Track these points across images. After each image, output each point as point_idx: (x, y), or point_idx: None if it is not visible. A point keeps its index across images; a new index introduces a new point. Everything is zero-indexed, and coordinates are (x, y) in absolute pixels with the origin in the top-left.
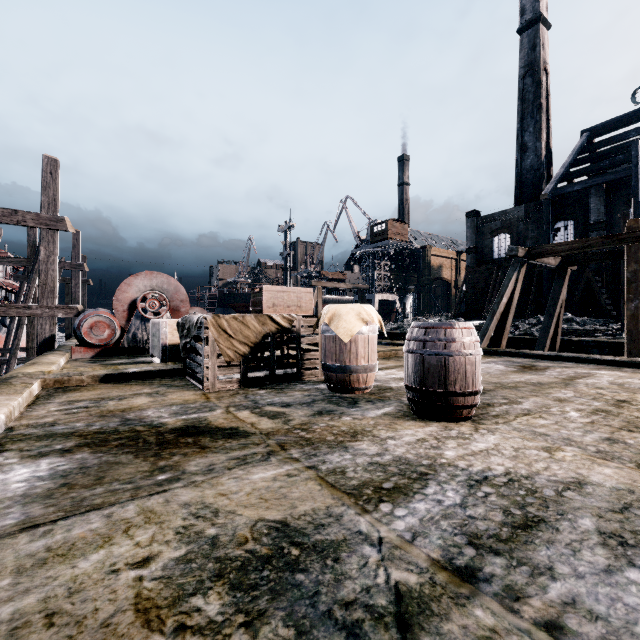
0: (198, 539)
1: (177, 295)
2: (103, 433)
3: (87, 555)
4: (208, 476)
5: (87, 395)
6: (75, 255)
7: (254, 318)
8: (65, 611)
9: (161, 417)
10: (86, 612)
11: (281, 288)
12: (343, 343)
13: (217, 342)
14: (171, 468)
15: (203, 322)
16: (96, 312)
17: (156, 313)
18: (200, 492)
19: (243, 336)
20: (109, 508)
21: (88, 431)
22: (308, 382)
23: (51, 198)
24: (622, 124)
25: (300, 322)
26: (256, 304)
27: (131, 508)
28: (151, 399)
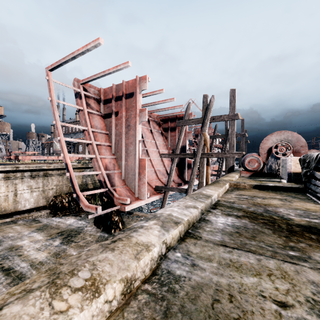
0: None
1: (298, 143)
2: (254, 213)
3: (247, 275)
4: None
5: (247, 193)
6: (242, 130)
7: None
8: (237, 299)
9: (289, 214)
10: (247, 308)
11: None
12: None
13: None
14: (298, 250)
15: None
16: (251, 154)
17: (283, 154)
18: None
19: None
20: (258, 255)
21: (247, 210)
22: None
23: (232, 106)
24: None
25: None
26: None
27: (271, 262)
28: (281, 202)
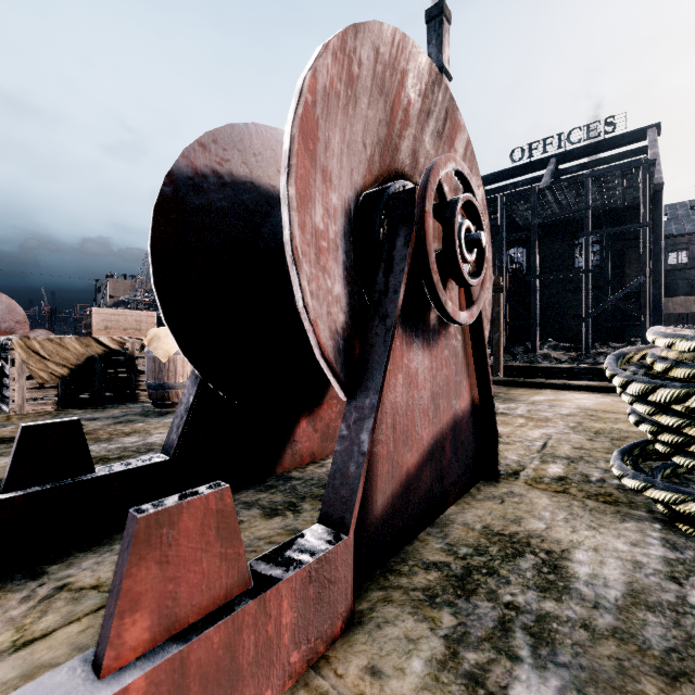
0: None
1: (11, 315)
2: None
3: None
4: None
5: None
6: None
7: (75, 340)
8: None
9: None
10: None
11: (116, 311)
12: (162, 363)
13: (26, 364)
14: None
15: (9, 344)
16: None
17: None
18: None
19: (61, 358)
20: None
21: None
22: (141, 402)
23: None
24: (504, 177)
25: (134, 345)
26: (87, 326)
27: None
28: None
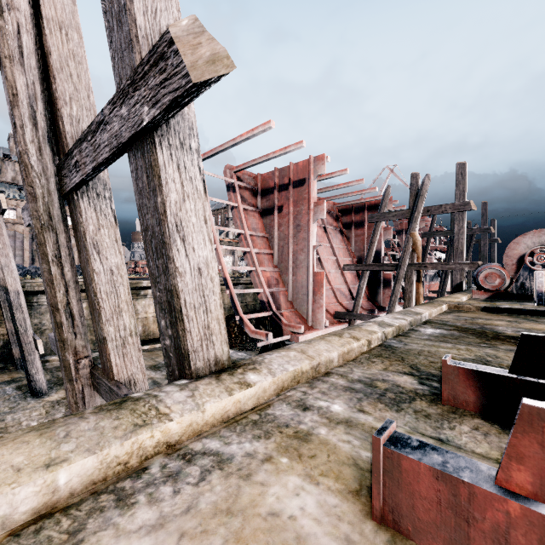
0: (482, 358)
1: None
2: (467, 328)
3: (442, 349)
4: (507, 351)
5: (469, 315)
6: (483, 222)
7: None
8: (432, 353)
9: (505, 330)
10: (437, 354)
11: None
12: None
13: None
14: (490, 344)
15: None
16: (489, 266)
17: (544, 265)
18: (496, 352)
19: None
20: (455, 344)
21: (460, 326)
22: None
23: (461, 190)
24: None
25: None
26: None
27: (463, 347)
28: (507, 323)
